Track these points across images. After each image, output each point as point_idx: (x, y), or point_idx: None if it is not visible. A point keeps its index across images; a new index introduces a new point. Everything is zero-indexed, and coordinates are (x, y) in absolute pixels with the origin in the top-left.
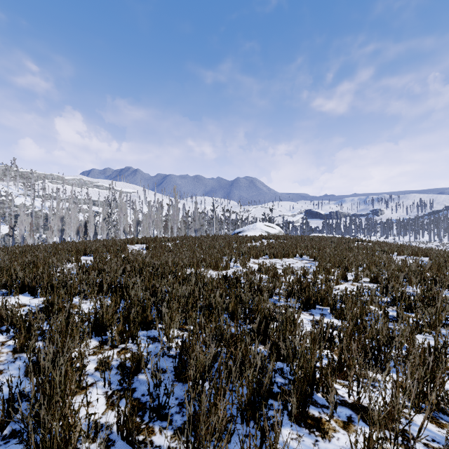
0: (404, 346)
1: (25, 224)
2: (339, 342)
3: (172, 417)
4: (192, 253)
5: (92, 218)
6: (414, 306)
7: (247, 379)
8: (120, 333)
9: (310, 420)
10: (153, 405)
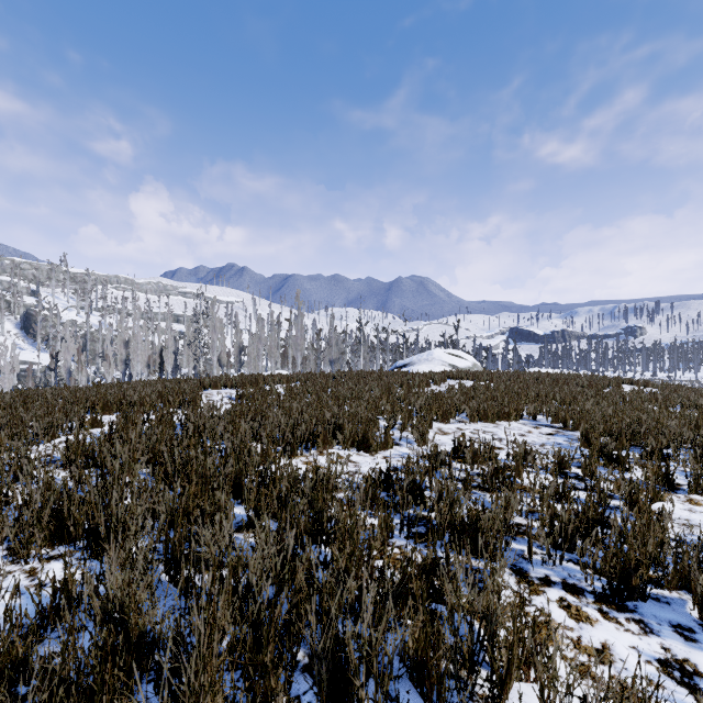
0: None
1: (73, 351)
2: None
3: None
4: (317, 412)
5: (171, 342)
6: None
7: None
8: None
9: None
10: None
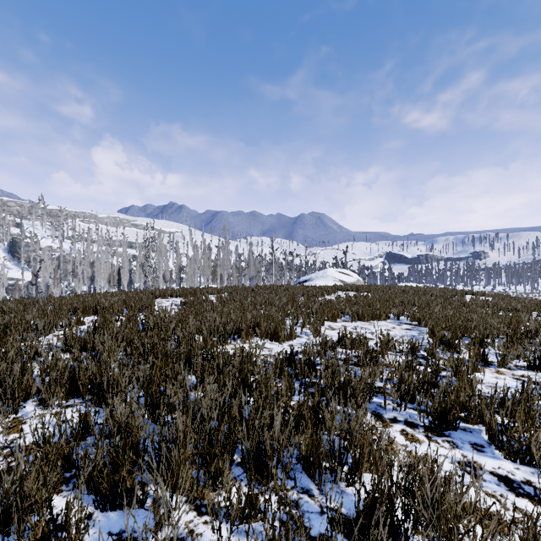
0: None
1: (50, 270)
2: None
3: None
4: (241, 314)
5: (127, 263)
6: None
7: None
8: None
9: None
10: None
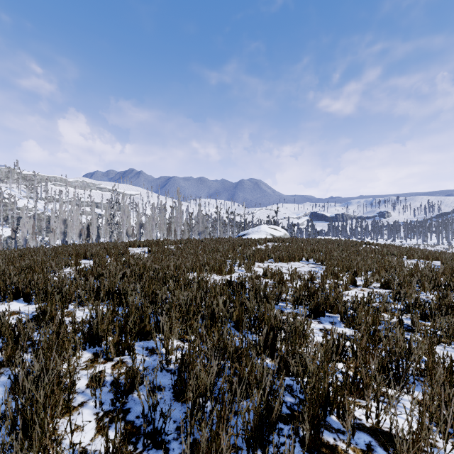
0: (422, 359)
1: (27, 226)
2: (352, 354)
3: (169, 445)
4: (195, 257)
5: (95, 221)
6: (429, 314)
7: (253, 403)
8: (115, 345)
9: (324, 449)
10: (148, 431)
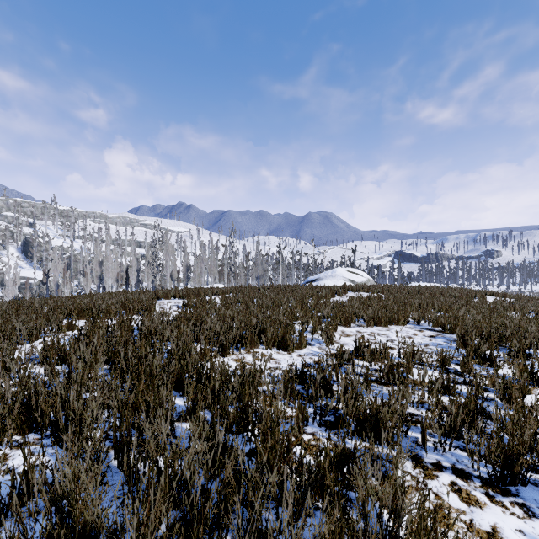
0: None
1: (60, 269)
2: None
3: None
4: (245, 318)
5: (134, 262)
6: None
7: None
8: None
9: None
10: None
